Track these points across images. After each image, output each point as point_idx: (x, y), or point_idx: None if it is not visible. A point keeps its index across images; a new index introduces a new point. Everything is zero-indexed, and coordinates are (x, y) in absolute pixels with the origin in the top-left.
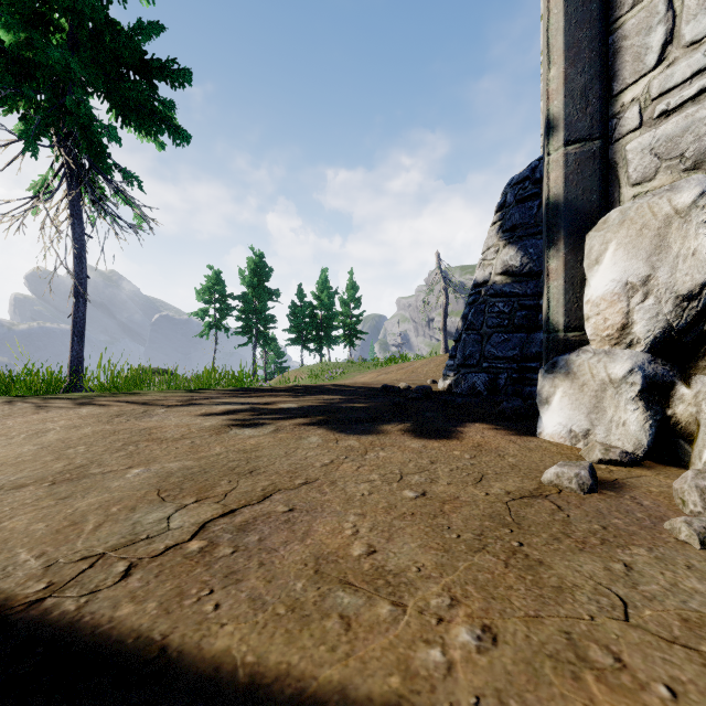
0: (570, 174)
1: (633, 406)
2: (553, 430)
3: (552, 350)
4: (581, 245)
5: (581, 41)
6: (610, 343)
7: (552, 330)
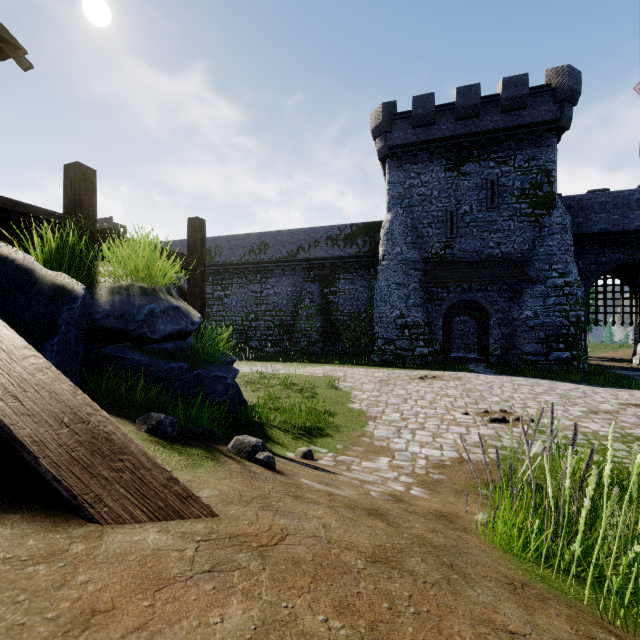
0: (636, 338)
1: (638, 360)
2: (633, 363)
3: (634, 355)
4: (637, 345)
5: (637, 325)
6: (638, 355)
7: (634, 353)
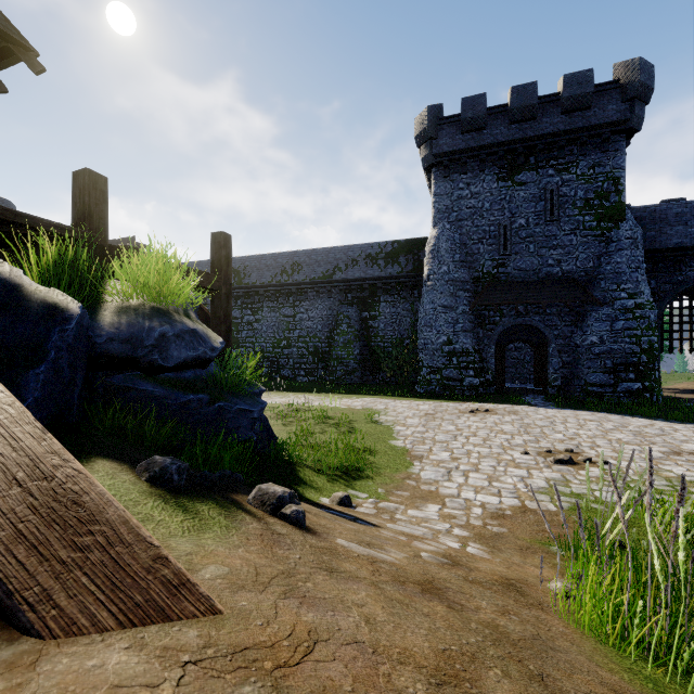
0: None
1: None
2: None
3: None
4: None
5: None
6: None
7: None
